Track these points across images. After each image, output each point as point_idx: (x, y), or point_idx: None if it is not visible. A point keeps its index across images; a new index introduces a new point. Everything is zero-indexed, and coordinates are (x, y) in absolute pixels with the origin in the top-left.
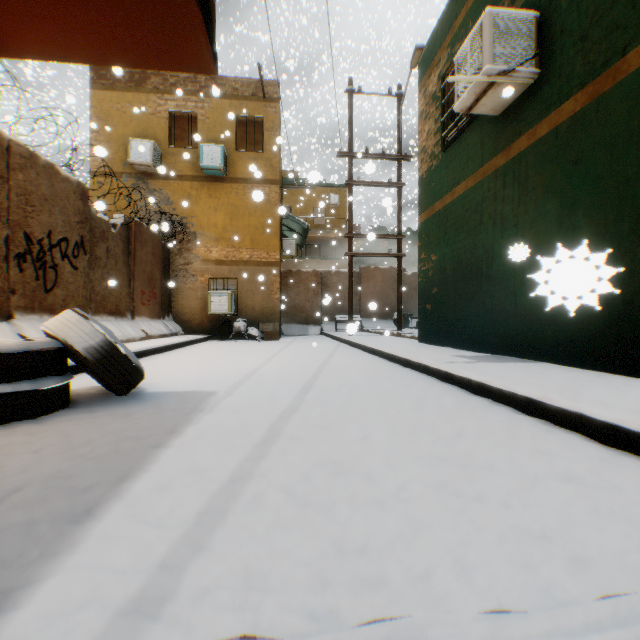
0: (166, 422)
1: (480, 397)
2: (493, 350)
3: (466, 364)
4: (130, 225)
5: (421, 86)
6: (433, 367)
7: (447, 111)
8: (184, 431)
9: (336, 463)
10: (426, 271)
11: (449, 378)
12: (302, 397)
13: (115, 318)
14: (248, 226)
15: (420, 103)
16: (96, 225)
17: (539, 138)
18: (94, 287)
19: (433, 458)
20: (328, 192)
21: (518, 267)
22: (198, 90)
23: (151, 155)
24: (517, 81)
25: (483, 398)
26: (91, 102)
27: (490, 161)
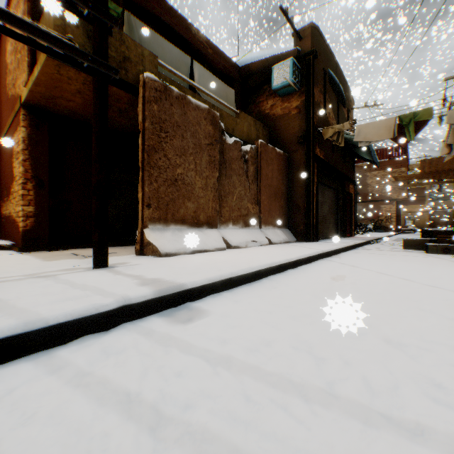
0: None
1: None
2: None
3: None
4: None
5: None
6: None
7: None
8: None
9: None
10: None
11: None
12: None
13: None
14: None
15: None
16: None
17: None
18: None
19: None
20: None
21: None
22: None
23: None
24: None
25: None
26: None
27: None
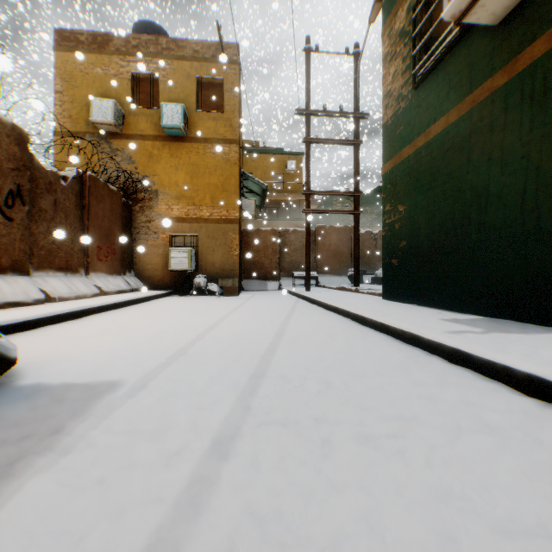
0: None
1: (539, 402)
2: (487, 312)
3: (479, 337)
4: (84, 179)
5: (385, 28)
6: (428, 339)
7: (419, 43)
8: None
9: None
10: (392, 223)
11: (460, 358)
12: (248, 401)
13: (65, 274)
14: (208, 185)
15: (384, 46)
16: (40, 175)
17: None
18: (37, 241)
19: None
20: (286, 159)
21: (529, 209)
22: (159, 52)
23: (112, 114)
24: None
25: (548, 406)
26: (55, 64)
27: (482, 85)
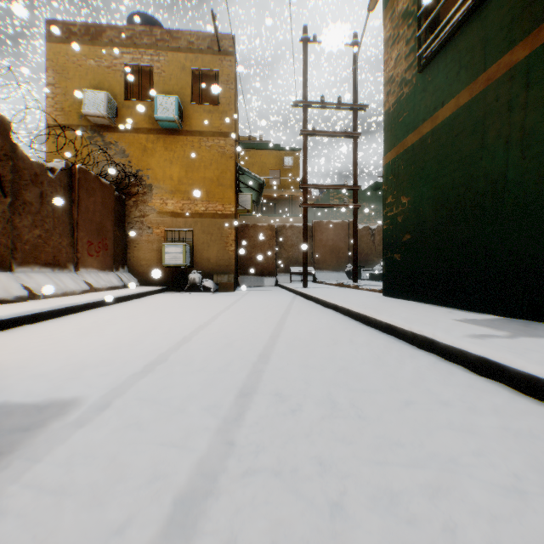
0: None
1: None
2: (505, 312)
3: (508, 343)
4: (74, 171)
5: (387, 11)
6: (446, 344)
7: (425, 23)
8: None
9: None
10: (394, 216)
11: (489, 369)
12: (232, 432)
13: (52, 270)
14: (203, 179)
15: (386, 30)
16: (25, 166)
17: None
18: (21, 235)
19: None
20: (282, 155)
21: None
22: (154, 44)
23: (105, 106)
24: None
25: None
26: (47, 55)
27: (499, 60)
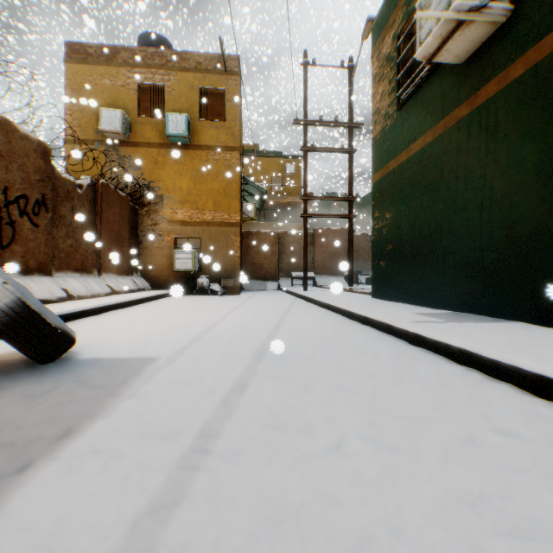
0: (70, 411)
1: (464, 367)
2: (455, 307)
3: (436, 325)
4: (97, 186)
5: (375, 50)
6: (398, 327)
7: (402, 70)
8: (84, 431)
9: (299, 516)
10: (380, 229)
11: (419, 341)
12: (254, 367)
13: (81, 274)
14: (211, 190)
15: (373, 67)
16: (60, 184)
17: (512, 80)
18: (58, 244)
19: (456, 500)
20: (285, 162)
21: (485, 220)
22: (164, 64)
23: (120, 123)
24: (488, 19)
25: (469, 369)
26: (65, 75)
27: (451, 113)
